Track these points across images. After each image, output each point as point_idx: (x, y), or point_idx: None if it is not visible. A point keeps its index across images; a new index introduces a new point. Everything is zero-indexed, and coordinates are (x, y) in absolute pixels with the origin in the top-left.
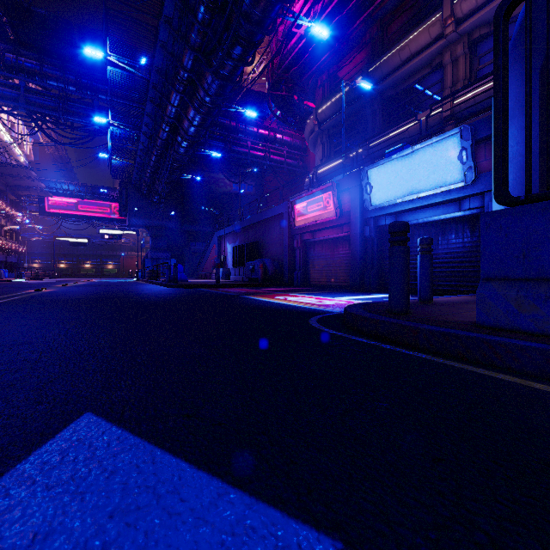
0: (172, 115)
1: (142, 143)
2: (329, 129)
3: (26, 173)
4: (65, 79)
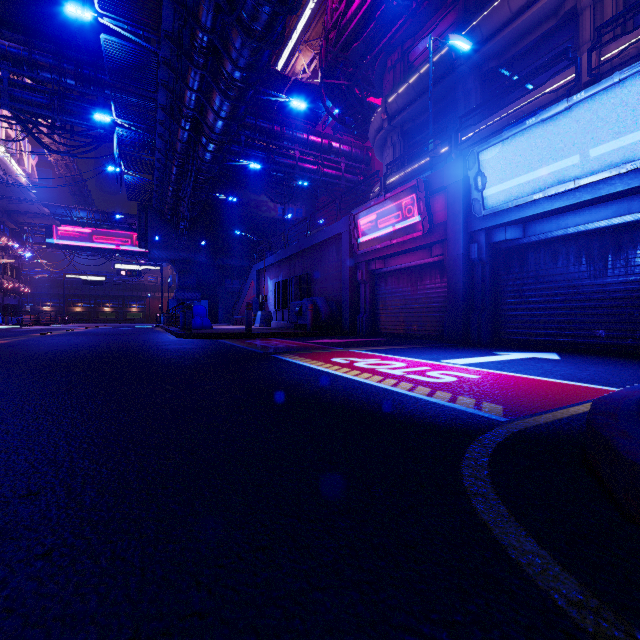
0: (191, 105)
1: (158, 149)
2: (403, 124)
3: (23, 194)
4: (61, 69)
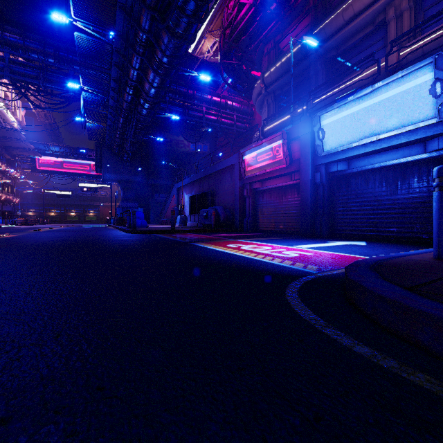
0: (134, 78)
1: (110, 106)
2: (274, 91)
3: (16, 135)
4: (45, 52)
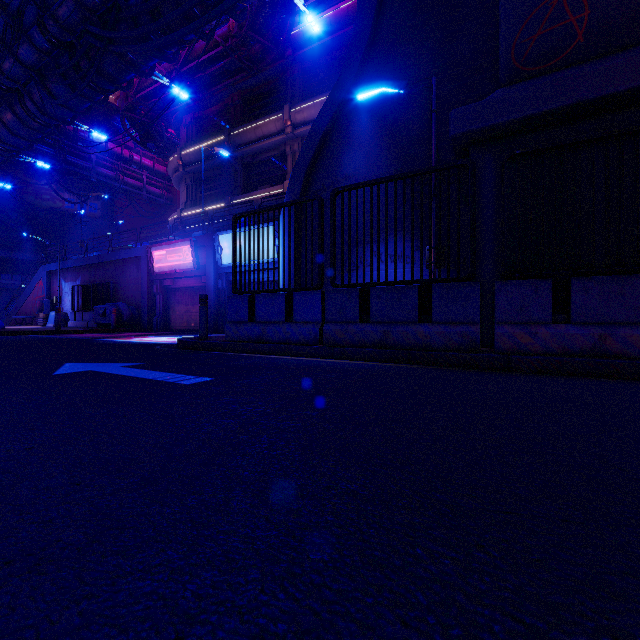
0: None
1: None
2: (195, 173)
3: None
4: None
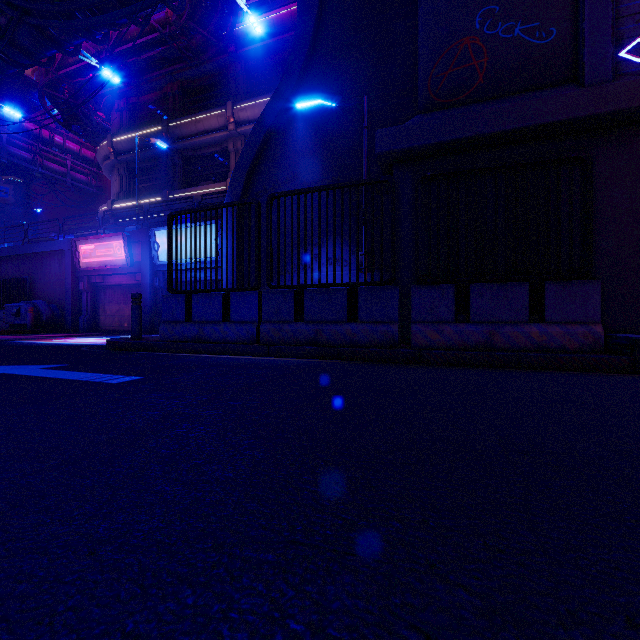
0: None
1: None
2: (129, 162)
3: None
4: None
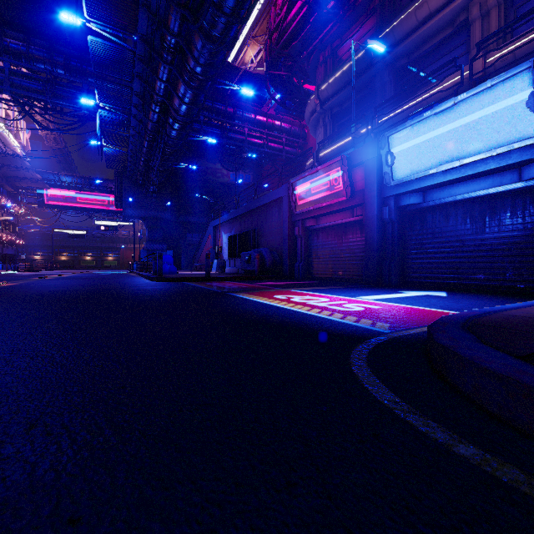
0: (161, 92)
1: (133, 127)
2: (332, 108)
3: (19, 163)
4: (53, 61)
